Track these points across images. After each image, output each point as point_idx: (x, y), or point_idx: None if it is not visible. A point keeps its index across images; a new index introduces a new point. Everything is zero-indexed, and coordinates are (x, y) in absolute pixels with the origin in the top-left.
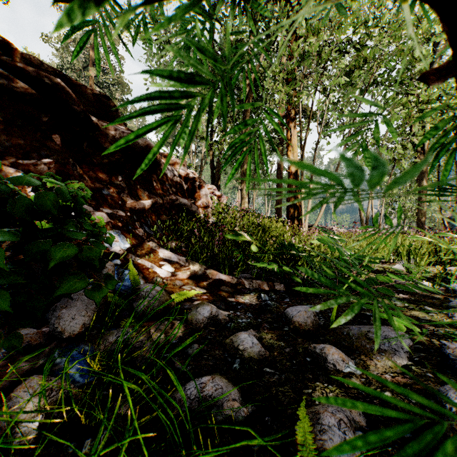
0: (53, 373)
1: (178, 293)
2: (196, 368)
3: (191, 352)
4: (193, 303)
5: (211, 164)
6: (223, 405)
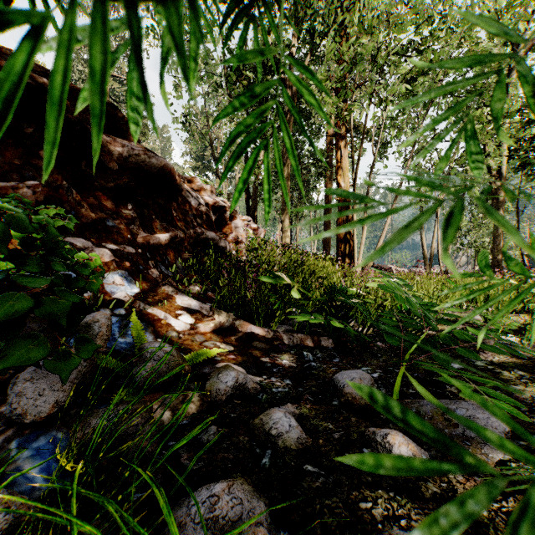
0: (5, 476)
1: (196, 353)
2: (209, 465)
3: (206, 439)
4: (216, 366)
5: (247, 191)
6: (242, 533)
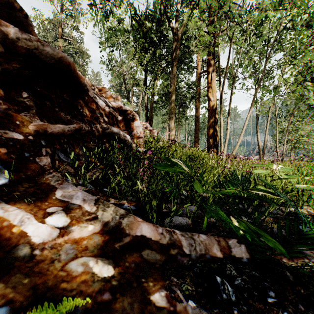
0: None
1: None
2: None
3: None
4: None
5: (146, 107)
6: None
